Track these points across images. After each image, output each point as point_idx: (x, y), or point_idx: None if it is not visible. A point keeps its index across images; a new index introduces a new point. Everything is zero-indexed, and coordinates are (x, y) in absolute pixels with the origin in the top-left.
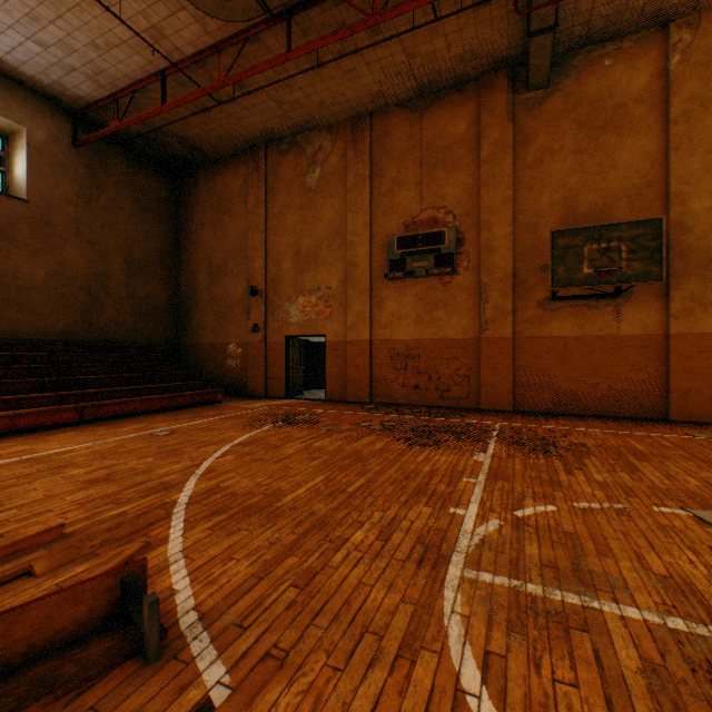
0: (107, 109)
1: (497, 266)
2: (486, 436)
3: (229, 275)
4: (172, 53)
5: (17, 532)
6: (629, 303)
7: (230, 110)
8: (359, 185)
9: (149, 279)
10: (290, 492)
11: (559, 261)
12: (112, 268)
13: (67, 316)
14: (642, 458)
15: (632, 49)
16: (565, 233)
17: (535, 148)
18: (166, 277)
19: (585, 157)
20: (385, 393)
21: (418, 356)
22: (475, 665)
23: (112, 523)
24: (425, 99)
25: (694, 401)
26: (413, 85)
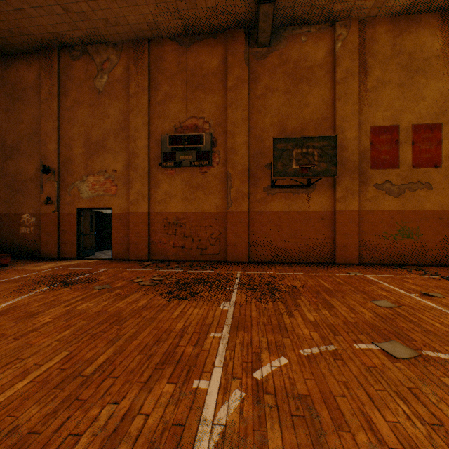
0: None
1: (239, 162)
2: (231, 284)
3: (23, 154)
4: None
5: None
6: (315, 191)
7: (17, 5)
8: (140, 93)
9: None
10: (5, 389)
11: (278, 159)
12: None
13: None
14: (331, 295)
15: (316, 33)
16: (282, 140)
17: (262, 86)
18: None
19: (291, 96)
20: (160, 252)
21: (185, 224)
22: None
23: None
24: (190, 38)
25: (348, 251)
26: (180, 23)
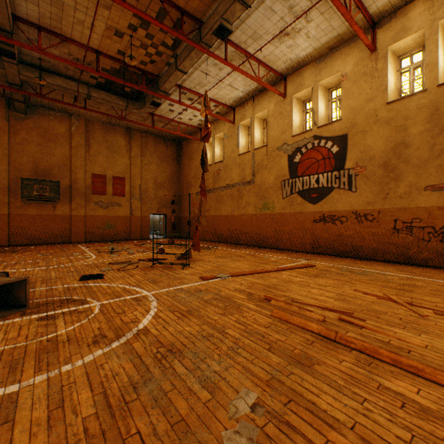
0: None
1: (1, 182)
2: None
3: None
4: None
5: None
6: (59, 204)
7: None
8: None
9: None
10: None
11: (25, 189)
12: None
13: None
14: (46, 250)
15: (61, 117)
16: (28, 179)
17: (21, 137)
18: None
19: (43, 148)
20: None
21: None
22: None
23: None
24: None
25: (79, 235)
26: None
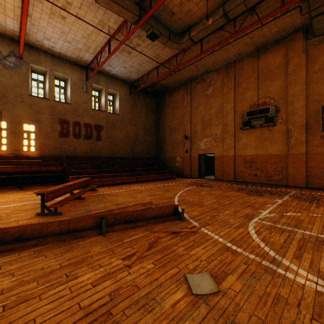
0: (139, 81)
1: (297, 121)
2: (285, 195)
3: (176, 131)
4: (161, 60)
5: (142, 202)
6: None
7: (178, 72)
8: (229, 92)
9: (150, 135)
10: (205, 202)
11: None
12: (140, 132)
13: (128, 149)
14: None
15: None
16: None
17: (319, 63)
18: (155, 134)
19: None
20: (240, 177)
21: (256, 162)
22: (254, 231)
23: (161, 203)
24: (259, 51)
25: None
26: (253, 47)
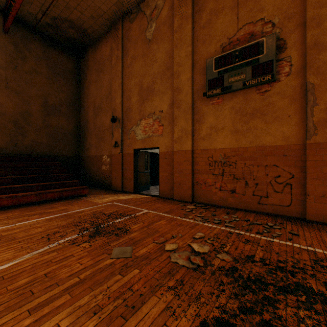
0: None
1: None
2: None
3: (103, 111)
4: None
5: None
6: None
7: None
8: (183, 24)
9: (59, 117)
10: None
11: None
12: (33, 109)
13: None
14: None
15: None
16: None
17: None
18: (71, 116)
19: None
20: (204, 194)
21: (235, 163)
22: None
23: None
24: None
25: None
26: None
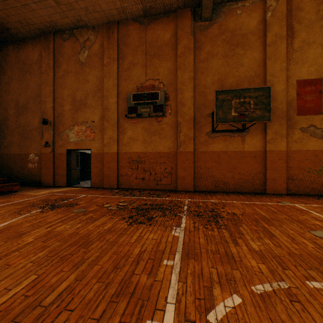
0: None
1: (186, 113)
2: (181, 211)
3: (30, 111)
4: None
5: None
6: (248, 134)
7: (23, 1)
8: (111, 62)
9: None
10: None
11: (219, 108)
12: None
13: None
14: (269, 223)
15: (250, 7)
16: (223, 92)
17: (205, 52)
18: None
19: (229, 59)
20: (126, 182)
21: (144, 161)
22: None
23: None
24: (148, 18)
25: (277, 183)
26: (141, 7)
